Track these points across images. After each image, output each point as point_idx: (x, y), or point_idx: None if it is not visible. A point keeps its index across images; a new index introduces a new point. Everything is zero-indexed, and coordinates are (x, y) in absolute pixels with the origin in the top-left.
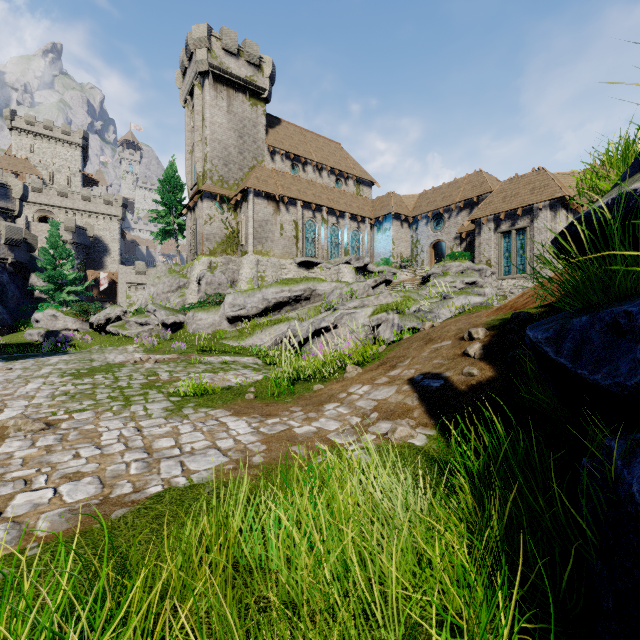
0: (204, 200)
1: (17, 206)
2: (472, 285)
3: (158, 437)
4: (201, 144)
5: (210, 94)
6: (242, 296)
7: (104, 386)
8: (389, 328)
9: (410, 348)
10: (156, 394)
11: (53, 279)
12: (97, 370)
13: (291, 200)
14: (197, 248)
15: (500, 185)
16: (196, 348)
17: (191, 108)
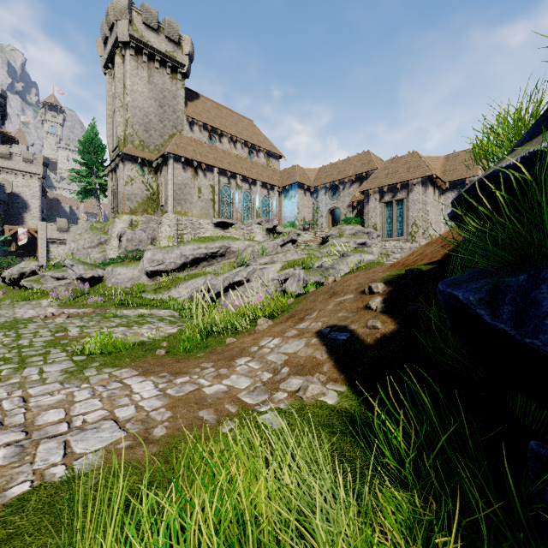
0: (125, 162)
1: None
2: (363, 245)
3: (46, 408)
4: (122, 110)
5: (131, 64)
6: (161, 252)
7: (1, 345)
8: (296, 282)
9: (316, 301)
10: (59, 353)
11: None
12: None
13: (208, 167)
14: (118, 207)
15: (384, 164)
16: (113, 301)
17: (112, 75)
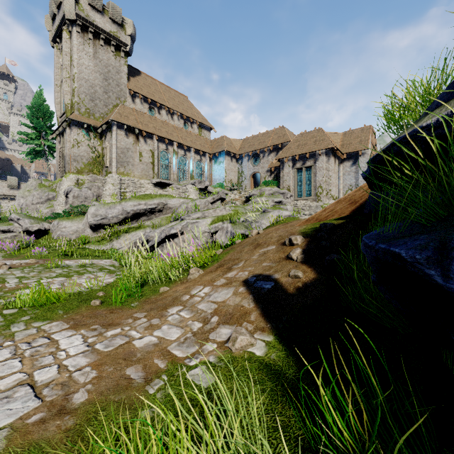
0: (72, 127)
1: None
2: (279, 203)
3: None
4: (69, 80)
5: (77, 40)
6: (104, 208)
7: None
8: (224, 234)
9: (242, 252)
10: None
11: None
12: None
13: (148, 134)
14: (65, 167)
15: (295, 137)
16: (58, 252)
17: (60, 49)
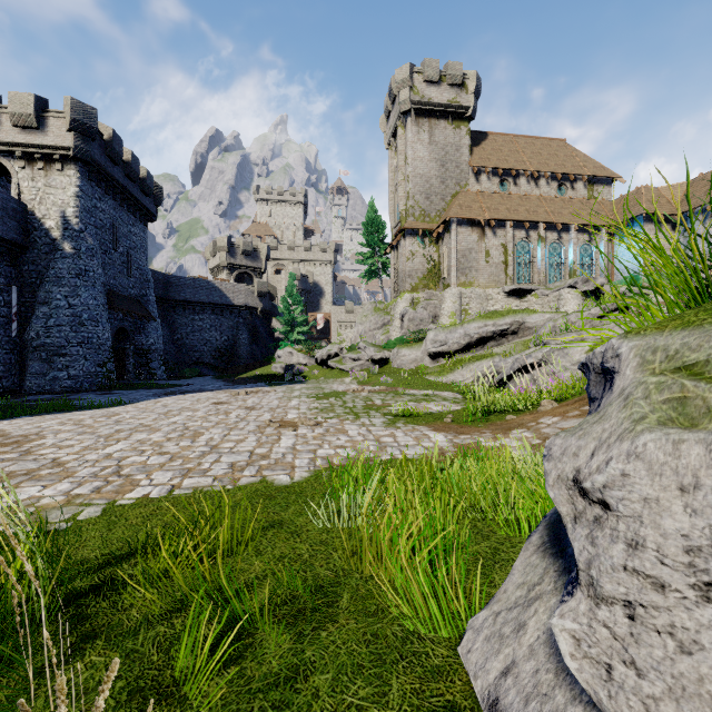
0: (406, 238)
1: (263, 265)
2: None
3: (382, 436)
4: (403, 183)
5: (412, 131)
6: (443, 332)
7: (338, 406)
8: None
9: None
10: (375, 413)
11: (287, 322)
12: (329, 395)
13: (499, 222)
14: (400, 285)
15: None
16: (401, 382)
17: (394, 149)
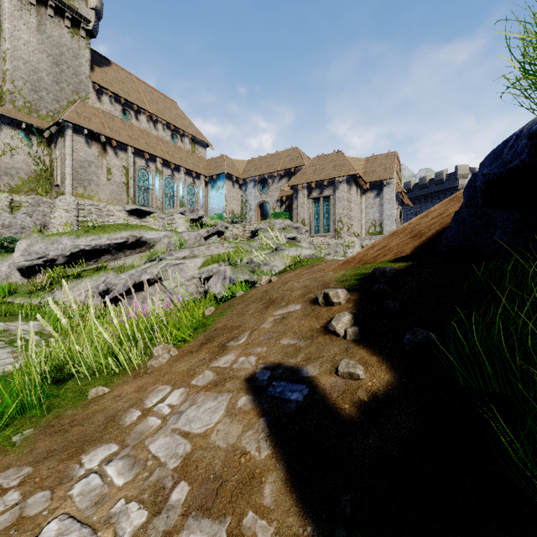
0: (1, 126)
1: None
2: (293, 240)
3: None
4: None
5: (11, 1)
6: (42, 242)
7: None
8: (221, 281)
9: (246, 313)
10: None
11: None
12: None
13: (121, 145)
14: None
15: (311, 160)
16: None
17: None
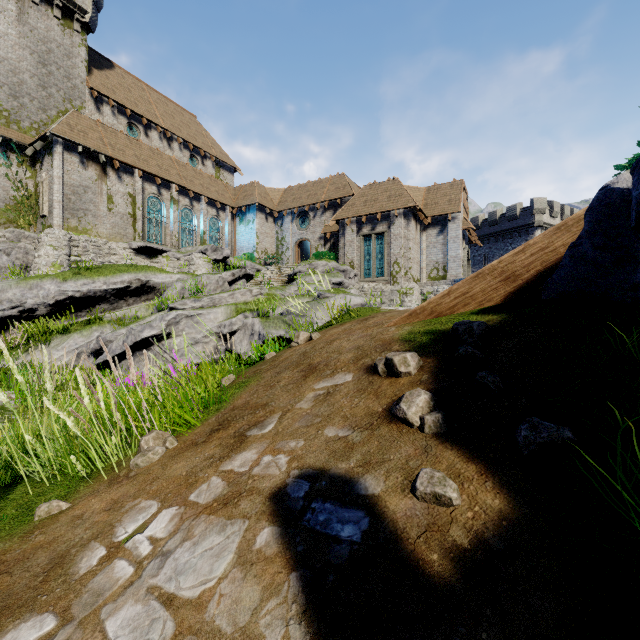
0: None
1: None
2: (339, 286)
3: None
4: None
5: None
6: (18, 286)
7: None
8: (247, 337)
9: (276, 385)
10: None
11: None
12: None
13: (125, 166)
14: None
15: (361, 189)
16: None
17: None
